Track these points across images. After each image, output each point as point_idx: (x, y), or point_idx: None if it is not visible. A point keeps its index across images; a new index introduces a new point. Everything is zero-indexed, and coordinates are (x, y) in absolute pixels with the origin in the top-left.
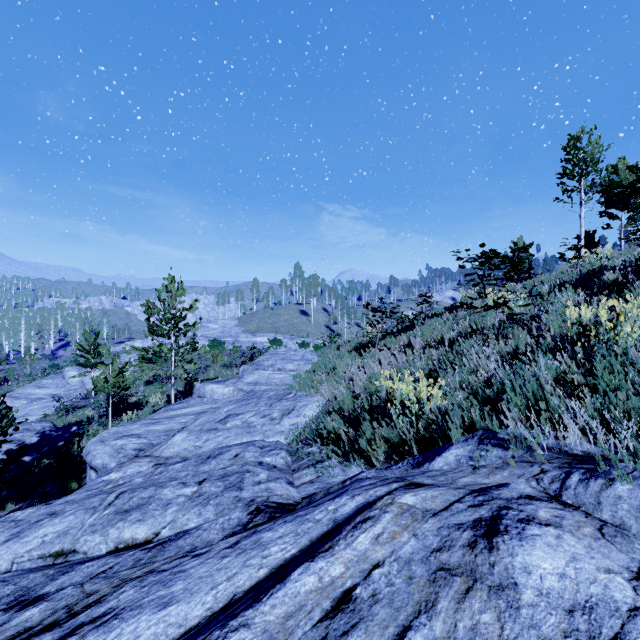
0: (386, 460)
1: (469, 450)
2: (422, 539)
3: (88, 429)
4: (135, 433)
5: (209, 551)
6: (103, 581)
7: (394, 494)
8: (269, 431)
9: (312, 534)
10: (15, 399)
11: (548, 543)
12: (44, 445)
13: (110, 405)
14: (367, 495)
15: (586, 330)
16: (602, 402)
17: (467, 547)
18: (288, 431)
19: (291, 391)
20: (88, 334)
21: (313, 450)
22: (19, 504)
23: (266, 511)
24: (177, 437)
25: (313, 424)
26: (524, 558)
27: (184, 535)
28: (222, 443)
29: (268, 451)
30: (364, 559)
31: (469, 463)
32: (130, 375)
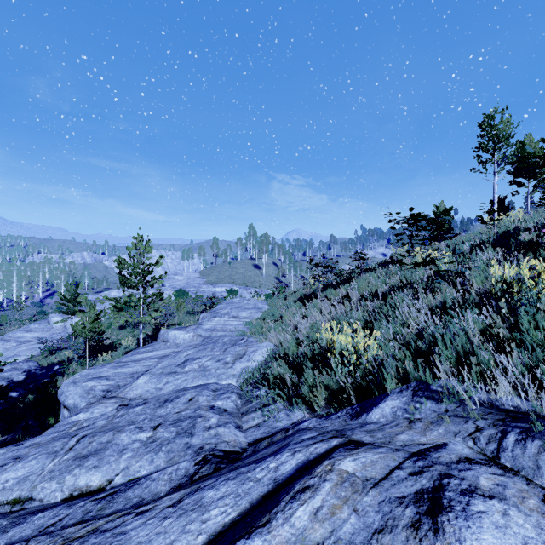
0: (326, 405)
1: (404, 402)
2: (363, 516)
3: (68, 368)
4: (104, 375)
5: (152, 509)
6: (47, 540)
7: (334, 458)
8: (222, 374)
9: (252, 495)
10: (6, 342)
11: (496, 523)
12: (30, 382)
13: (87, 347)
14: (307, 452)
15: (510, 287)
16: (530, 358)
17: (411, 528)
18: (239, 375)
19: (243, 337)
20: (69, 285)
21: (261, 393)
22: (5, 436)
23: (212, 461)
24: (140, 380)
25: (262, 368)
26: (473, 544)
27: (133, 485)
28: (180, 385)
29: (220, 394)
30: (302, 540)
31: (405, 416)
32: (106, 321)
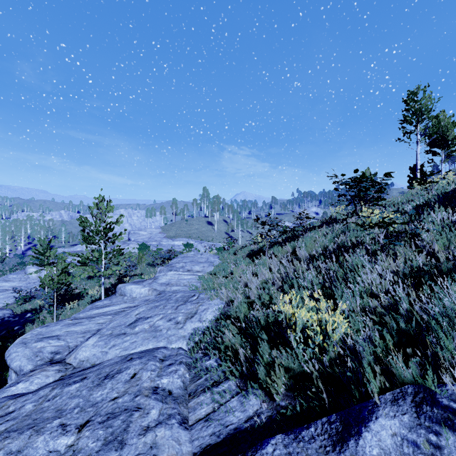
0: (287, 393)
1: (408, 425)
2: None
3: (39, 316)
4: (56, 334)
5: None
6: None
7: None
8: (173, 336)
9: None
10: None
11: None
12: (2, 329)
13: (55, 298)
14: None
15: None
16: None
17: None
18: (189, 337)
19: (195, 293)
20: (42, 240)
21: (211, 364)
22: None
23: None
24: (89, 342)
25: (212, 330)
26: None
27: None
28: (128, 350)
29: (167, 366)
30: None
31: None
32: (77, 271)
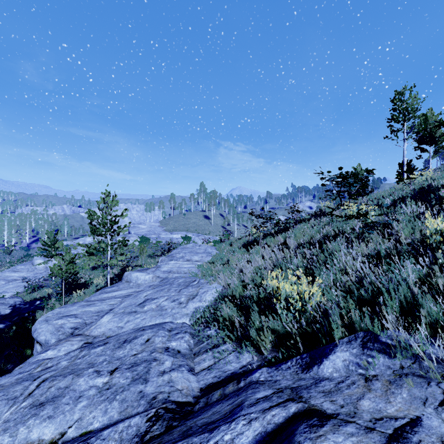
0: (273, 349)
1: (355, 354)
2: None
3: (48, 303)
4: (73, 314)
5: None
6: None
7: None
8: (177, 314)
9: None
10: None
11: None
12: (14, 315)
13: (63, 286)
14: (264, 421)
15: None
16: None
17: None
18: (192, 314)
19: (195, 279)
20: (49, 233)
21: (211, 333)
22: None
23: (164, 418)
24: (104, 318)
25: (212, 308)
26: None
27: None
28: (139, 324)
29: (175, 334)
30: None
31: (358, 371)
32: (81, 262)
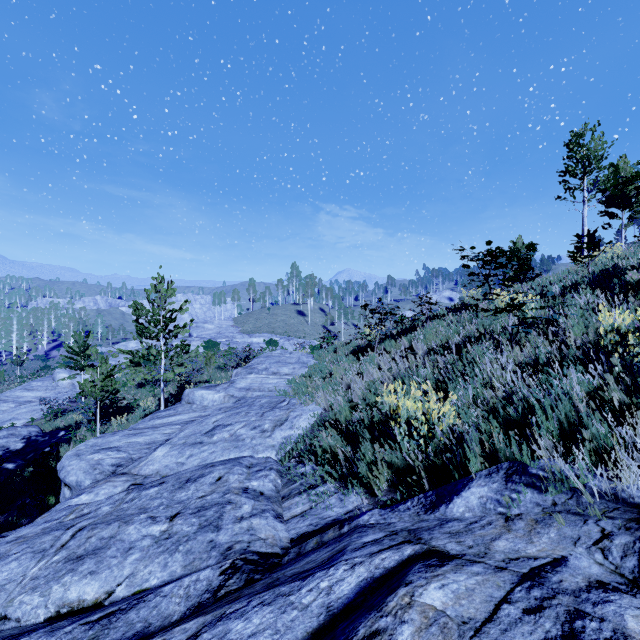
0: (390, 489)
1: (495, 490)
2: None
3: (76, 434)
4: (114, 446)
5: None
6: None
7: (412, 584)
8: (259, 445)
9: (297, 632)
10: (2, 402)
11: None
12: (29, 451)
13: (98, 410)
14: (372, 565)
15: (625, 339)
16: None
17: None
18: (280, 446)
19: (285, 398)
20: (78, 335)
21: (306, 470)
22: None
23: (243, 570)
24: (158, 452)
25: (307, 438)
26: None
27: (138, 603)
28: (207, 459)
29: (256, 472)
30: None
31: (498, 510)
32: (122, 377)
